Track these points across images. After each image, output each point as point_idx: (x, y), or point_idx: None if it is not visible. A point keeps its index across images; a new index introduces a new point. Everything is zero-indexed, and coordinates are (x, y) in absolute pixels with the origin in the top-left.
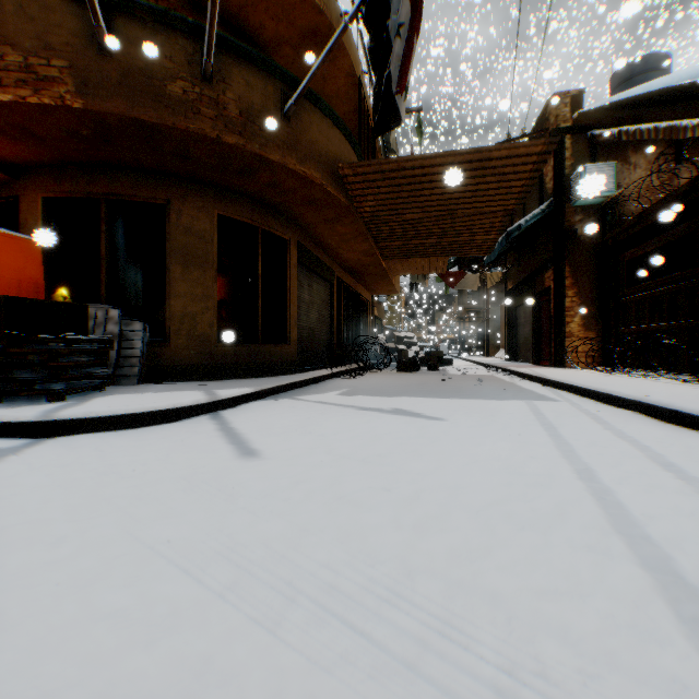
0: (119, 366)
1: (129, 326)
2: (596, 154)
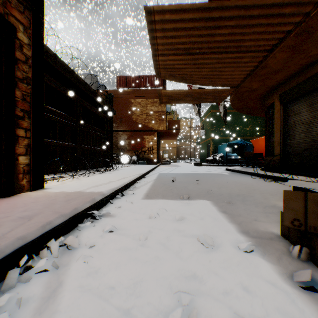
0: None
1: None
2: None
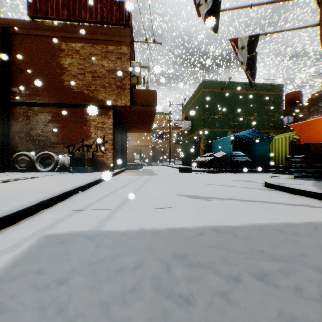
0: None
1: None
2: None
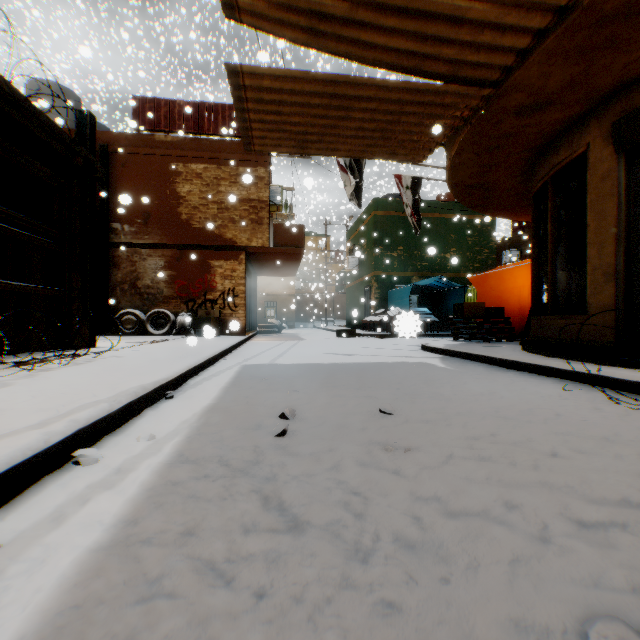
0: None
1: None
2: None
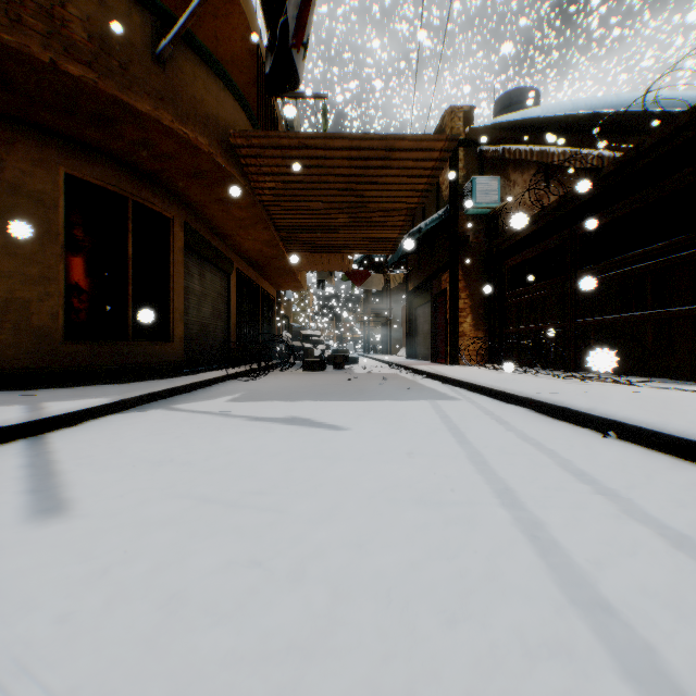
0: None
1: None
2: (485, 168)
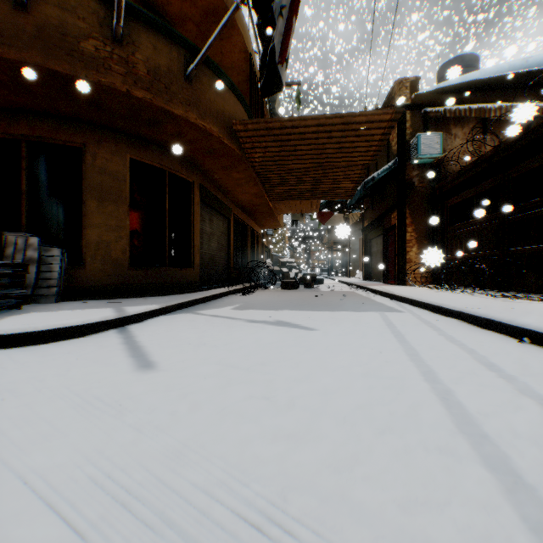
0: (39, 287)
1: (48, 251)
2: (428, 126)
